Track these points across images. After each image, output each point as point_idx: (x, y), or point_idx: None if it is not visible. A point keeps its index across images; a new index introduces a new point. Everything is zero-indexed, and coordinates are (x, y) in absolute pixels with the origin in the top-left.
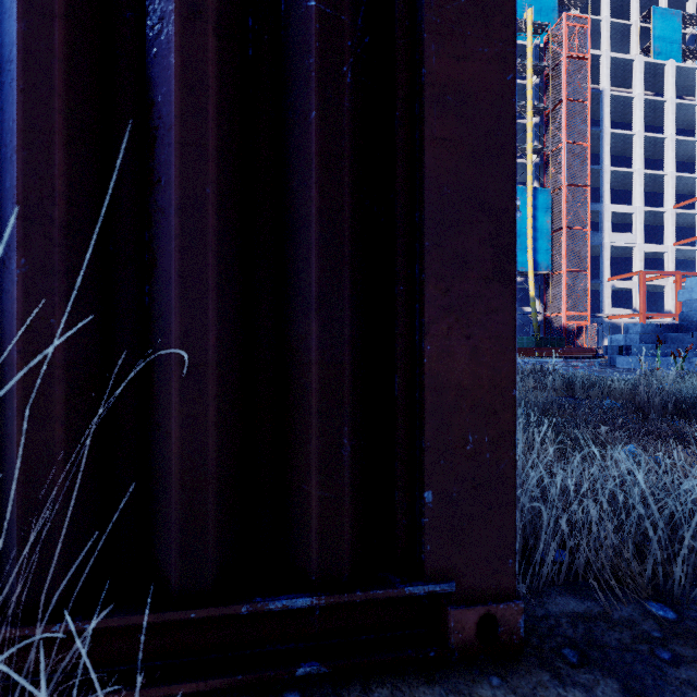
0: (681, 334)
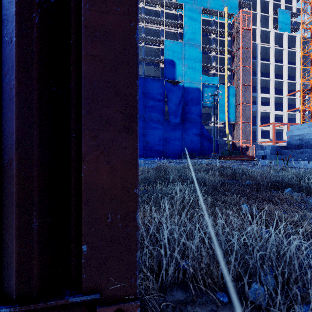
0: (287, 150)
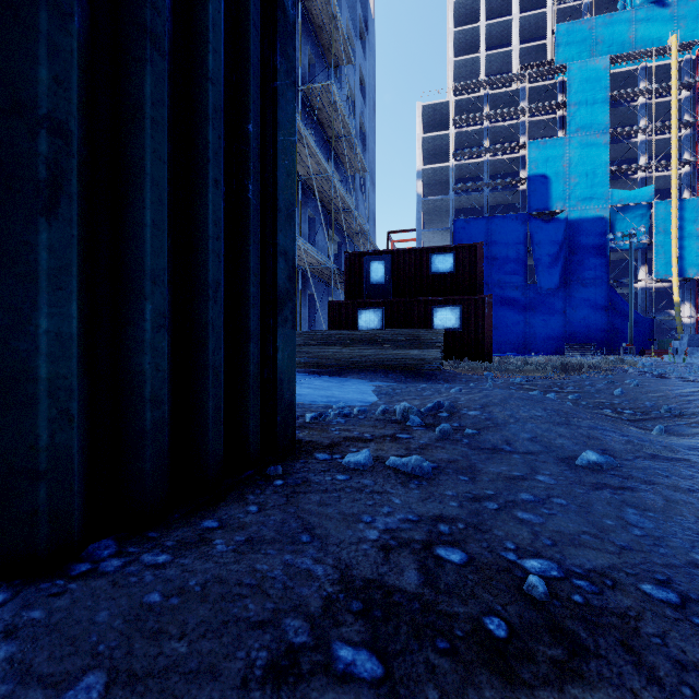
0: None
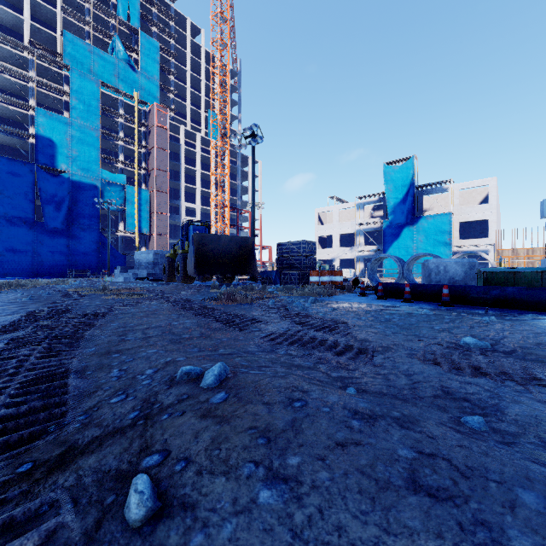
0: (131, 270)
